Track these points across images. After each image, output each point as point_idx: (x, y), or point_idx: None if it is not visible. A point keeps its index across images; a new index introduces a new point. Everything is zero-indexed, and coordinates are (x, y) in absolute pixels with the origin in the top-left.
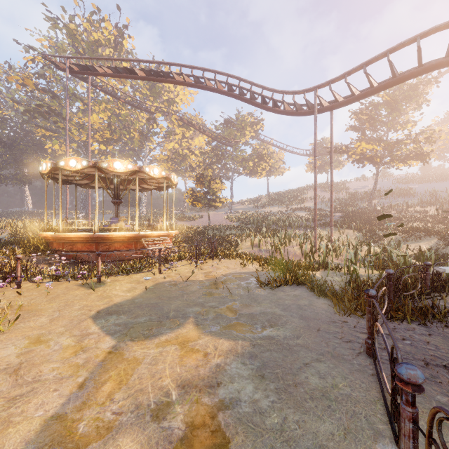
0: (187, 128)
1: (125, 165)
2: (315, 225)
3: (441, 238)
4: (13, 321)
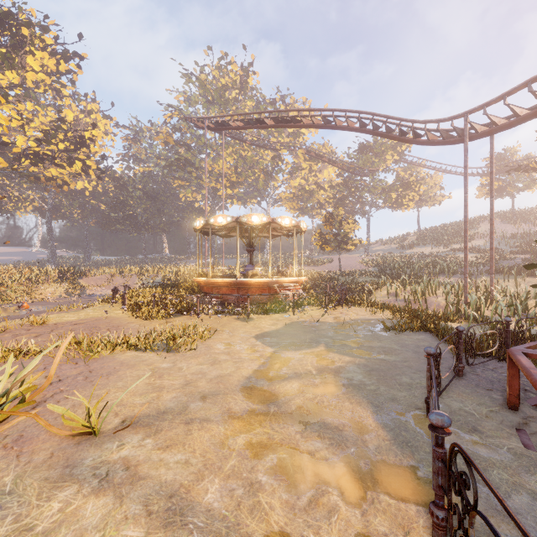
0: (315, 161)
1: (260, 218)
2: (465, 273)
3: None
4: (213, 333)
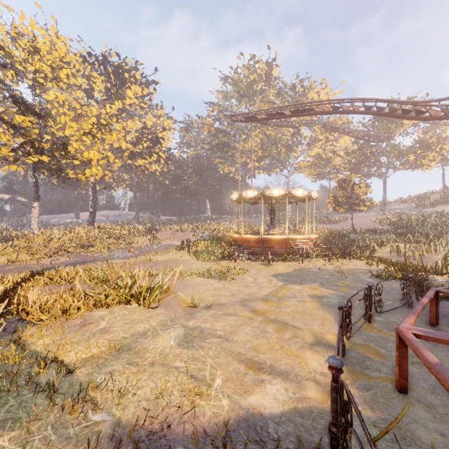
0: (331, 132)
1: (279, 191)
2: None
3: None
4: (245, 271)
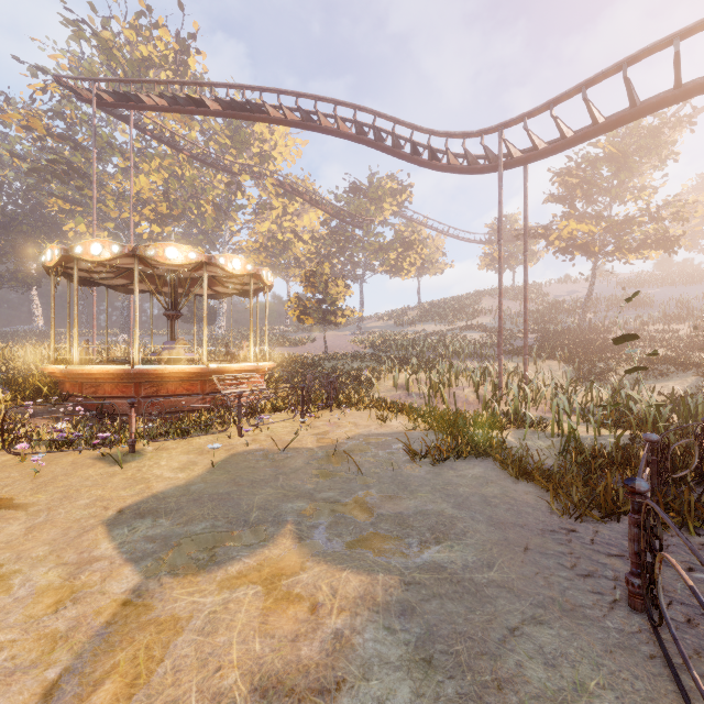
0: (291, 199)
1: (184, 252)
2: (500, 353)
3: (703, 374)
4: None
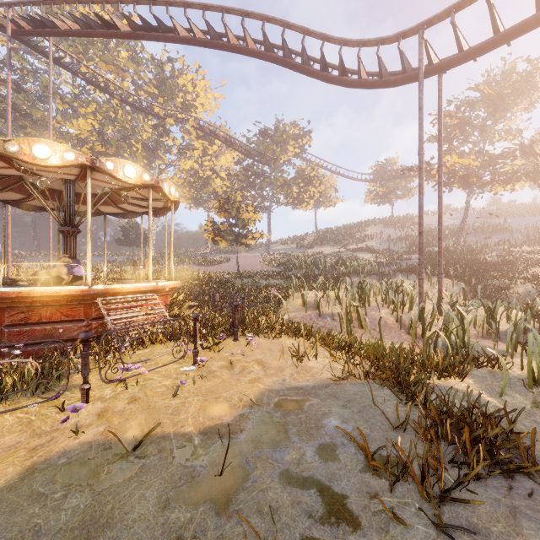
0: (210, 141)
1: (59, 152)
2: (421, 272)
3: None
4: None
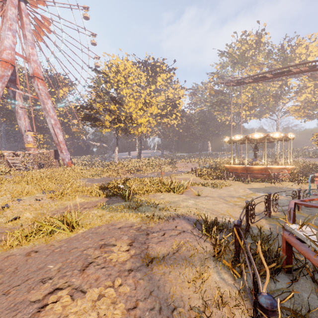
0: None
1: (259, 135)
2: None
3: None
4: (230, 185)
